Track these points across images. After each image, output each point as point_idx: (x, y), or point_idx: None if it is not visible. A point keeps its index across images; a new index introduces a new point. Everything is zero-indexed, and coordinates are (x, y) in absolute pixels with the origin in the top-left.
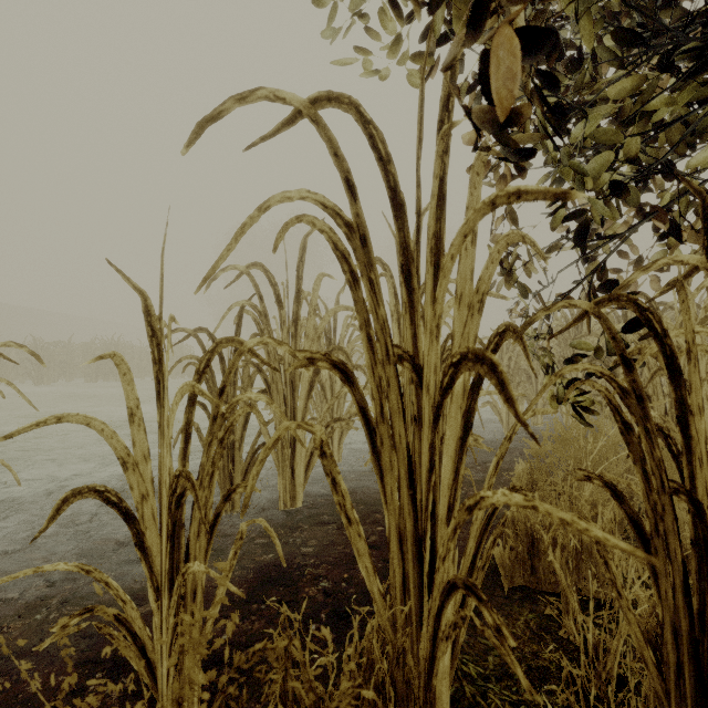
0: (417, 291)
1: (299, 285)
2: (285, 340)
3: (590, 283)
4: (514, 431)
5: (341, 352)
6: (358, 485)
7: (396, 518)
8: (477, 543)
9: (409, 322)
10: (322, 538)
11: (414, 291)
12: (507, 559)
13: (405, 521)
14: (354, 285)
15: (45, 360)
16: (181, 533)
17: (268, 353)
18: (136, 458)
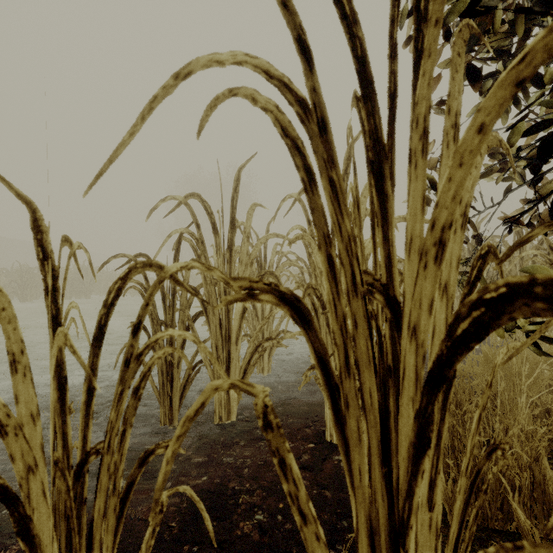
0: (391, 198)
1: (233, 214)
2: (221, 265)
3: (551, 202)
4: (494, 375)
5: (272, 276)
6: (287, 396)
7: (366, 507)
8: (459, 522)
9: (382, 239)
10: (256, 456)
11: (387, 198)
12: (449, 492)
13: (377, 510)
14: (310, 187)
15: (29, 281)
16: (83, 511)
17: (204, 277)
18: (20, 418)
